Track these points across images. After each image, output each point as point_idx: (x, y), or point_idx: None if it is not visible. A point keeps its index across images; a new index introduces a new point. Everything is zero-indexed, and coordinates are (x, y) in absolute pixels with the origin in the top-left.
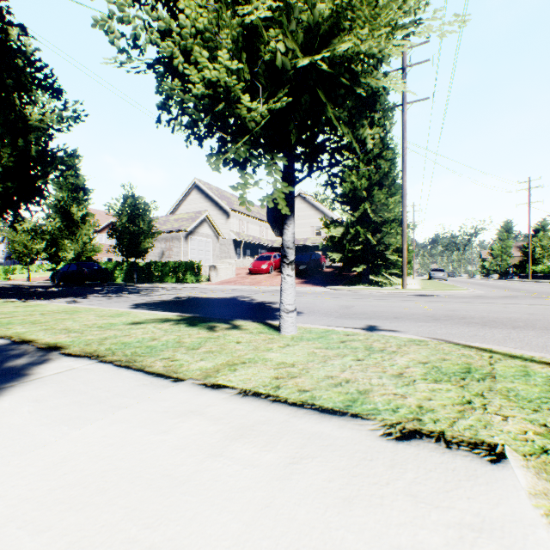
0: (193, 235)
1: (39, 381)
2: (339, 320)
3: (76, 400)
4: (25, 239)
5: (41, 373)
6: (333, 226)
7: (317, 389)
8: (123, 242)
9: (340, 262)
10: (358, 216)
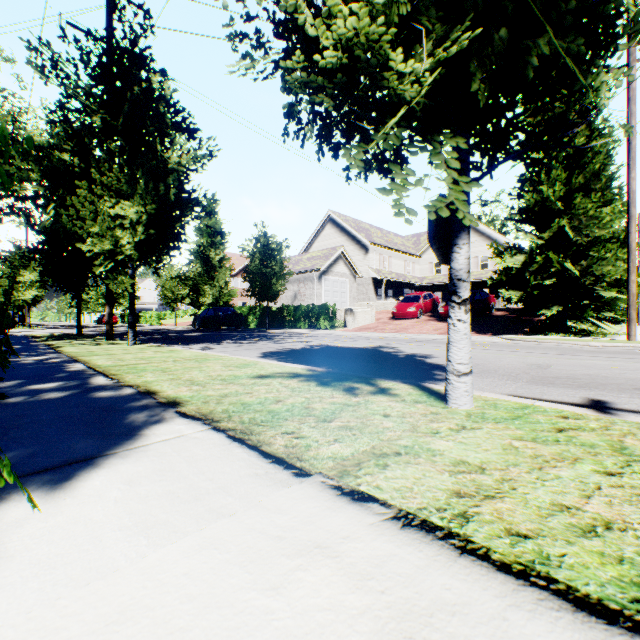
0: (327, 274)
1: (142, 451)
2: (534, 386)
3: (170, 488)
4: (172, 285)
5: (148, 438)
6: (508, 254)
7: (546, 536)
8: (255, 285)
9: (520, 302)
10: (548, 237)
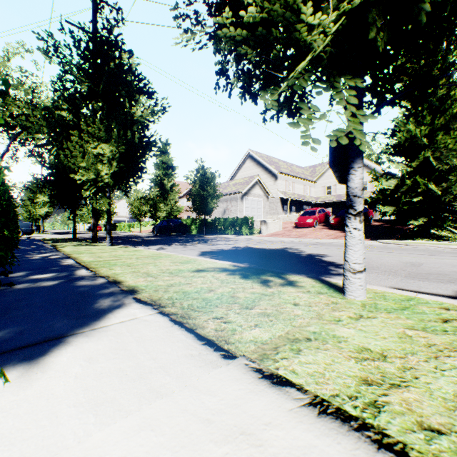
0: (247, 195)
1: (103, 331)
2: (411, 281)
3: (121, 366)
4: (138, 204)
5: (110, 320)
6: (383, 178)
7: None
8: (196, 204)
9: (393, 215)
10: (416, 165)
